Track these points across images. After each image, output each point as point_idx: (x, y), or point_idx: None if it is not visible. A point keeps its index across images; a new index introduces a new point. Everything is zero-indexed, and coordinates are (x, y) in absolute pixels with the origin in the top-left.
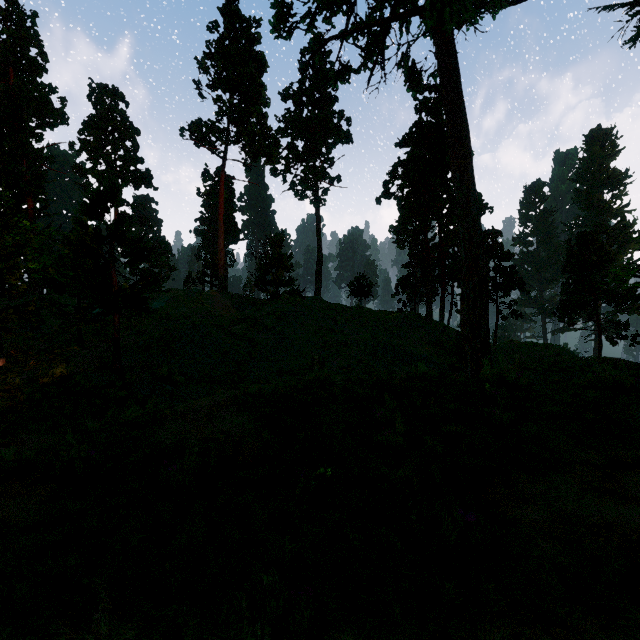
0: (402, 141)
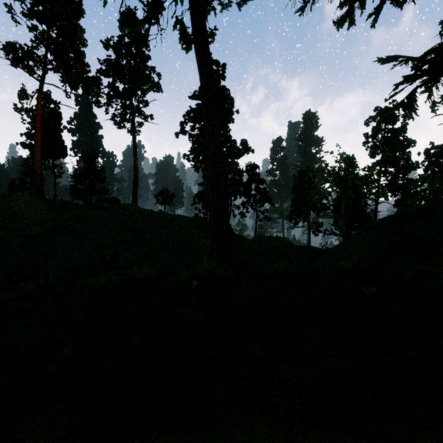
0: (194, 95)
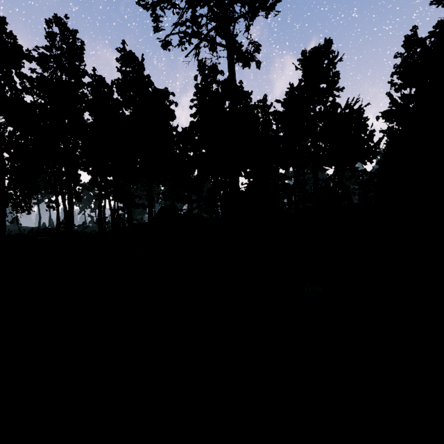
0: None
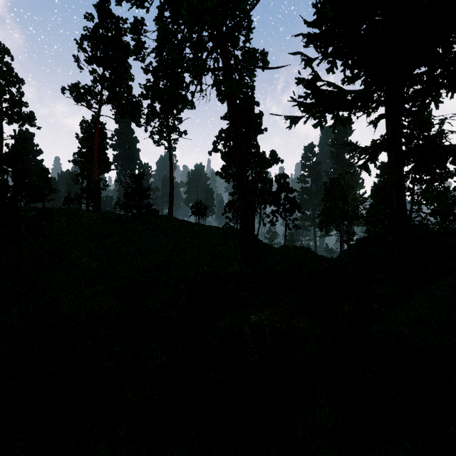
0: (225, 116)
